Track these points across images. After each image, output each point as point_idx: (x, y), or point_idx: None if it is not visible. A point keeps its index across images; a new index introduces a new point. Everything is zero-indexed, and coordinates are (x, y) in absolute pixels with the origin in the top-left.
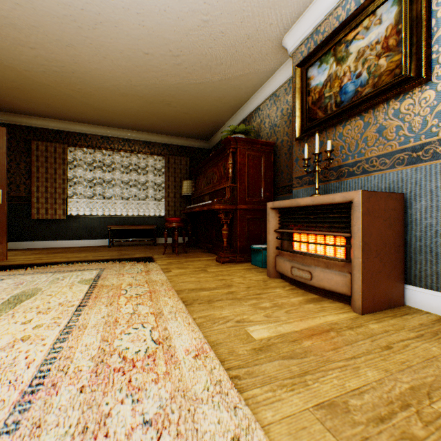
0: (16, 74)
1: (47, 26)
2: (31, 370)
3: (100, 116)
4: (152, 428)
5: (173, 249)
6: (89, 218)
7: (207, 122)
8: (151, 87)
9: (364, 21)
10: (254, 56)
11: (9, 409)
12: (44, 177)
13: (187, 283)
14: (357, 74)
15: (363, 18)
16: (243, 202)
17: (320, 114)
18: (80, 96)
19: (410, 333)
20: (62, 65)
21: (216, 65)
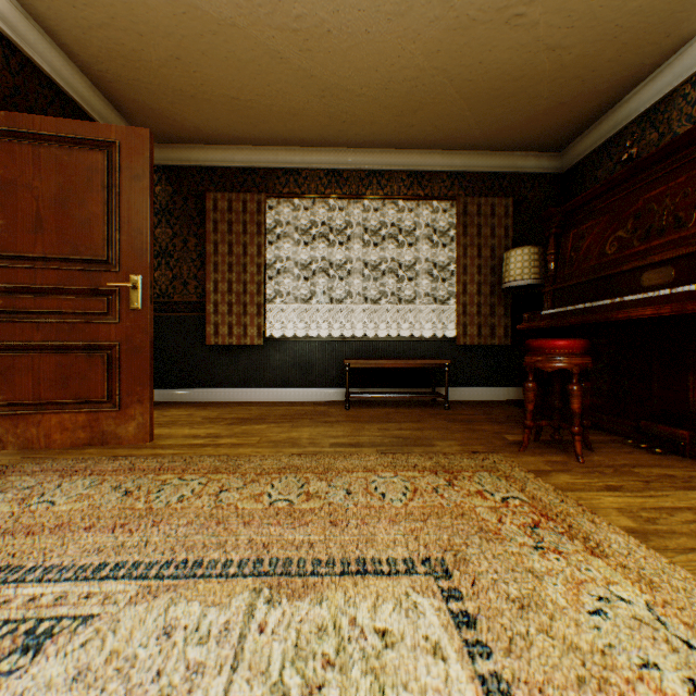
0: (169, 2)
1: None
2: None
3: (328, 114)
4: None
5: (537, 431)
6: (303, 344)
7: (600, 73)
8: None
9: None
10: None
11: None
12: (225, 262)
13: None
14: None
15: None
16: None
17: None
18: (296, 50)
19: None
20: None
21: None
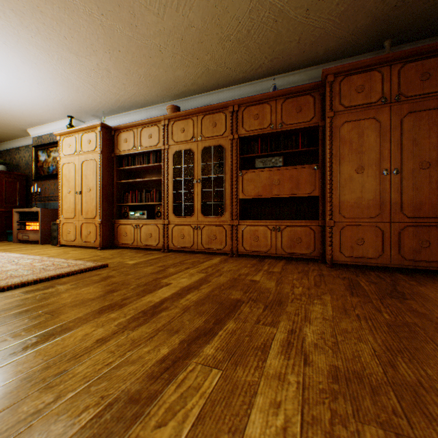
0: None
1: None
2: None
3: None
4: None
5: None
6: None
7: None
8: None
9: (55, 148)
10: (10, 129)
11: None
12: None
13: None
14: (54, 165)
15: (54, 147)
16: (3, 207)
17: (43, 173)
18: None
19: (50, 245)
20: None
21: None
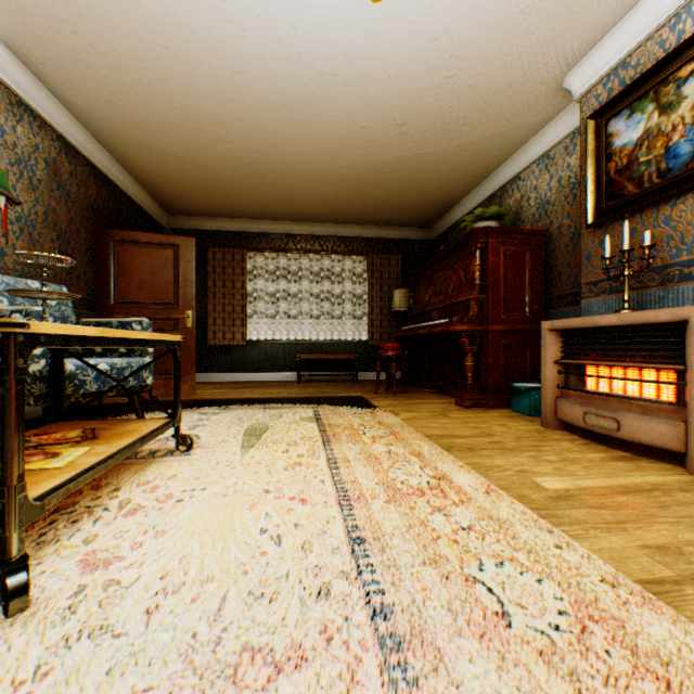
0: (205, 173)
1: (253, 117)
2: (327, 486)
3: (287, 209)
4: (471, 533)
5: (386, 387)
6: (271, 344)
7: (432, 202)
8: (360, 166)
9: None
10: (516, 108)
11: (336, 508)
12: (221, 292)
13: (429, 428)
14: None
15: None
16: (497, 320)
17: (629, 189)
18: (269, 188)
19: None
20: (257, 155)
21: (455, 127)
